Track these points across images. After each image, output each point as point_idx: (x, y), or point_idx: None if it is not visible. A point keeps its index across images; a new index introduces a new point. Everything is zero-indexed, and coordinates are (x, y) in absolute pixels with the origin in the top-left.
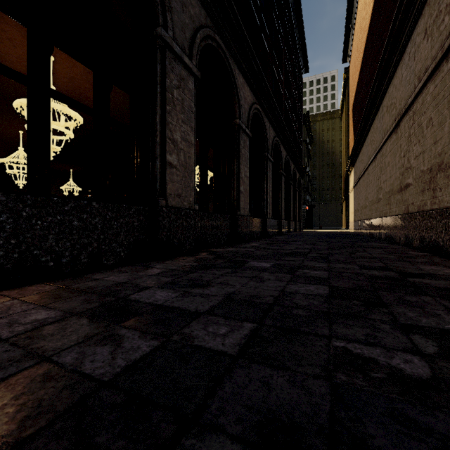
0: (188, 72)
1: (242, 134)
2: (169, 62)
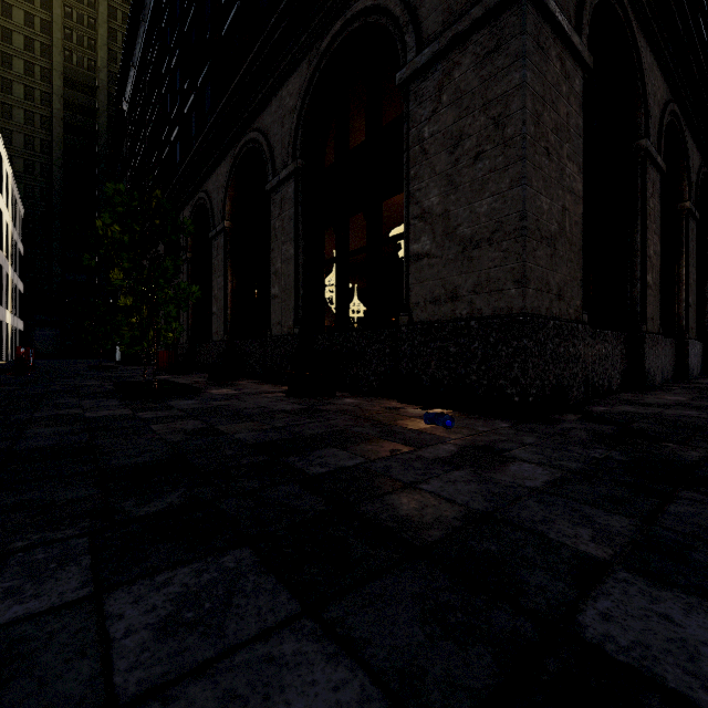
0: (656, 171)
1: (690, 221)
2: (647, 172)
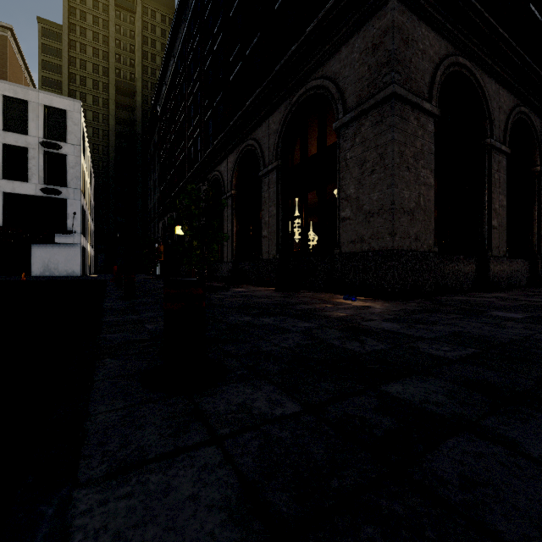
0: (502, 155)
1: None
2: (492, 157)
